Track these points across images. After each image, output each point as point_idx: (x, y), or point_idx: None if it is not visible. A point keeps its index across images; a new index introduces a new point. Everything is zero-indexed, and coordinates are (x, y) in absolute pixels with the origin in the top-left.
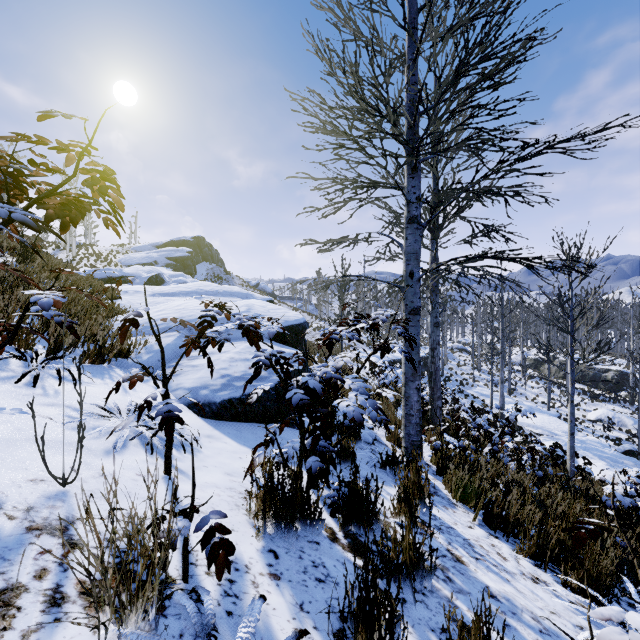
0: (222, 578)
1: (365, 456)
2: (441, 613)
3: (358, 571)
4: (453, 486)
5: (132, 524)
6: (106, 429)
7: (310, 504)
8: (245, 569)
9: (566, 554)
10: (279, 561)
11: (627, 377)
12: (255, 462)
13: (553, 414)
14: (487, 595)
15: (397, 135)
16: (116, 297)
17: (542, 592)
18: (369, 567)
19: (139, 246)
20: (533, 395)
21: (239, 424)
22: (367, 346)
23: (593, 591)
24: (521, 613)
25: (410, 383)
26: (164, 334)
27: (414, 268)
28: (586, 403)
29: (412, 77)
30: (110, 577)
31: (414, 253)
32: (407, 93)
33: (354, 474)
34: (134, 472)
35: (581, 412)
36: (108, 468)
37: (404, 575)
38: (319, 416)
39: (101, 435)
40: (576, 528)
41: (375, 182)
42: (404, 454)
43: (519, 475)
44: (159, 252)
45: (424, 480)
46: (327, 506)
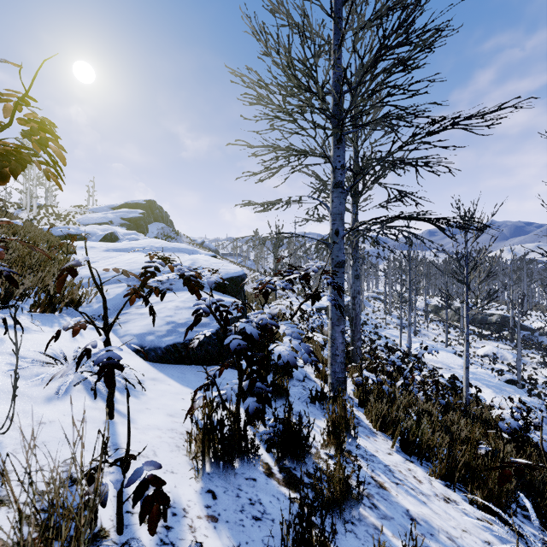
0: (159, 525)
1: (297, 392)
2: (369, 541)
3: (292, 505)
4: (373, 417)
5: (54, 484)
6: (50, 376)
7: (247, 443)
8: (183, 513)
9: (471, 474)
10: (217, 501)
11: (508, 320)
12: (195, 405)
13: (450, 351)
14: (408, 519)
15: (325, 109)
16: (72, 252)
17: (454, 511)
18: (302, 500)
19: (96, 207)
20: (434, 335)
21: (183, 367)
22: (297, 295)
23: (496, 508)
24: (438, 534)
25: (336, 327)
26: (115, 285)
27: (339, 227)
28: (476, 341)
29: (337, 60)
30: (29, 542)
31: (339, 214)
32: (333, 74)
33: (288, 412)
34: (75, 418)
35: (472, 349)
36: (48, 415)
37: (335, 506)
38: (256, 360)
39: (44, 382)
40: (502, 466)
41: (305, 151)
42: (330, 389)
43: (428, 405)
44: (114, 213)
45: (348, 412)
46: (263, 442)
